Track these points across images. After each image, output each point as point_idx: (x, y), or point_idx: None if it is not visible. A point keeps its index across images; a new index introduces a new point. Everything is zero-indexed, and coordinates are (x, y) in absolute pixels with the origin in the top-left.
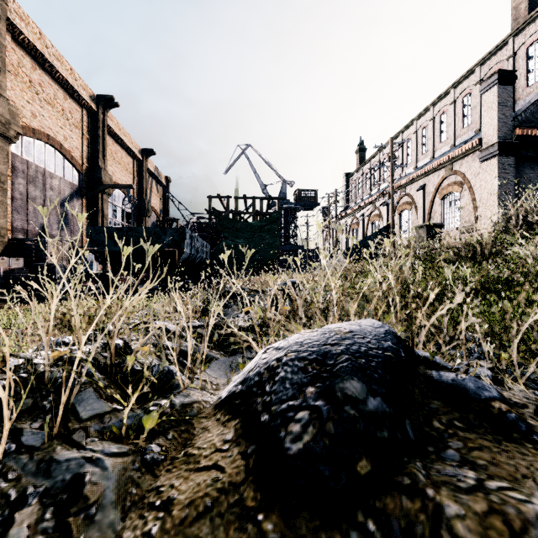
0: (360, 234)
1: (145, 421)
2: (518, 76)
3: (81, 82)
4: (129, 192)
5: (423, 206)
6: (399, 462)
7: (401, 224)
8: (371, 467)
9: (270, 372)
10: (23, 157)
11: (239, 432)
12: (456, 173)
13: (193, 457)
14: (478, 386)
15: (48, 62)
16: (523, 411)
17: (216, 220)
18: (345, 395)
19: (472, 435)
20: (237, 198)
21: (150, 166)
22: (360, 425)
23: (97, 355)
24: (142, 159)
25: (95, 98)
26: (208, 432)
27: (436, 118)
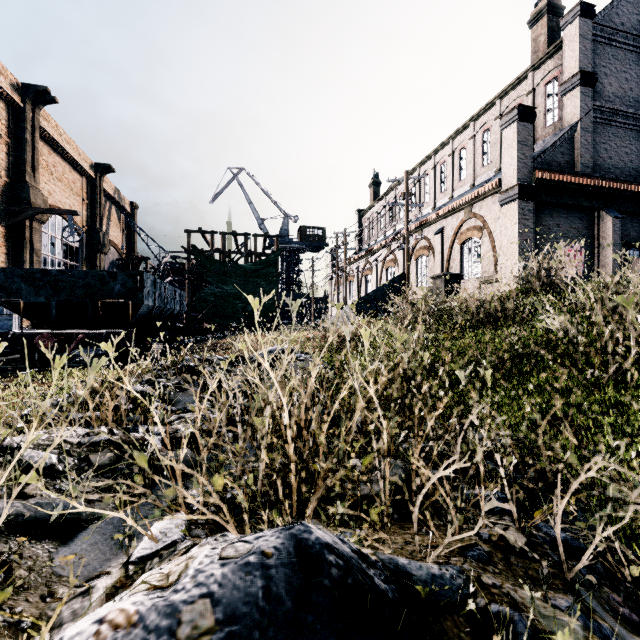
0: (373, 282)
1: None
2: (537, 115)
3: None
4: (71, 220)
5: (441, 252)
6: None
7: (418, 272)
8: None
9: None
10: None
11: None
12: (475, 216)
13: None
14: None
15: None
16: None
17: (197, 261)
18: None
19: None
20: (224, 234)
21: (107, 187)
22: None
23: None
24: (95, 176)
25: (20, 88)
26: None
27: (455, 153)
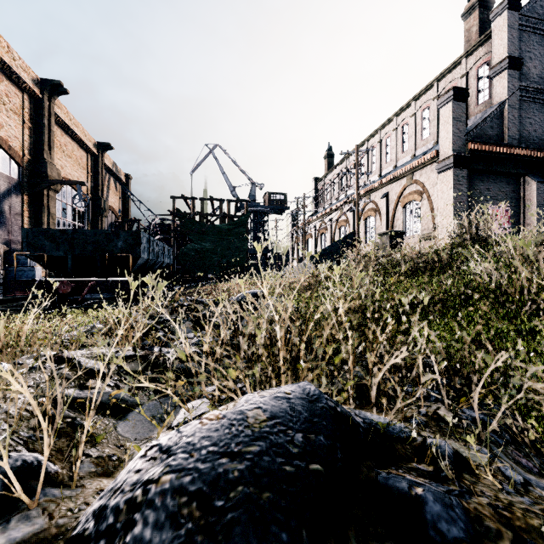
0: (328, 239)
1: None
2: (470, 94)
3: (21, 63)
4: (80, 190)
5: (386, 213)
6: None
7: (366, 230)
8: None
9: (128, 513)
10: None
11: None
12: (416, 183)
13: None
14: (439, 513)
15: None
16: None
17: (180, 222)
18: None
19: None
20: (203, 200)
21: (107, 162)
22: None
23: None
24: (97, 153)
25: (39, 82)
26: None
27: (399, 128)
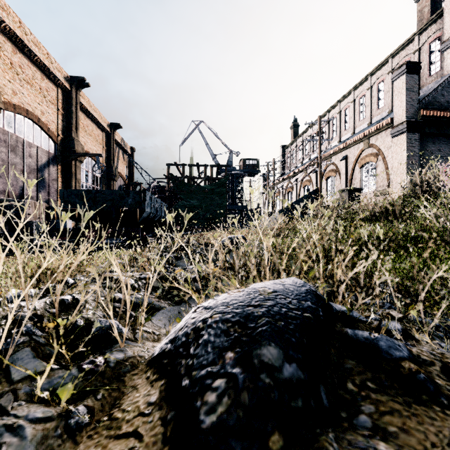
0: (294, 196)
1: (60, 393)
2: (422, 67)
3: (56, 65)
4: (98, 160)
5: (345, 173)
6: (312, 434)
7: (327, 188)
8: (284, 442)
9: (195, 334)
10: (4, 129)
11: (163, 394)
12: (372, 146)
13: (116, 422)
14: (390, 345)
15: (27, 47)
16: (430, 369)
17: (173, 184)
18: (262, 362)
19: (383, 397)
20: (191, 166)
21: (117, 138)
22: (274, 395)
23: (44, 311)
24: (110, 131)
25: (69, 79)
26: (137, 391)
27: (356, 100)
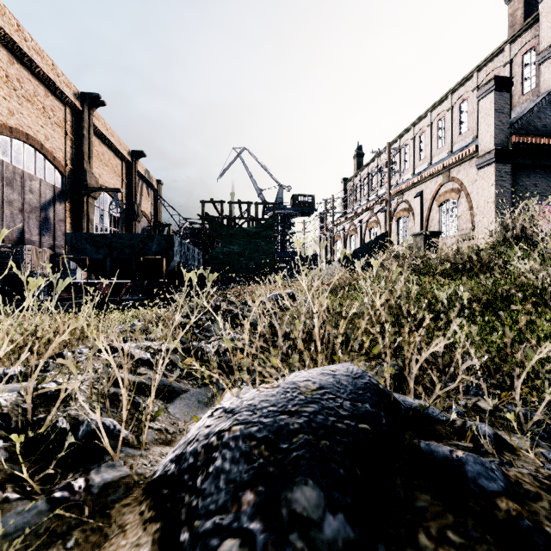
0: (357, 241)
1: None
2: (514, 83)
3: (64, 79)
4: (116, 196)
5: (420, 213)
6: None
7: (399, 231)
8: None
9: (207, 454)
10: None
11: (156, 549)
12: (453, 180)
13: None
14: (479, 472)
15: (27, 56)
16: (536, 507)
17: (209, 226)
18: (293, 513)
19: None
20: (231, 203)
21: (140, 169)
22: None
23: (13, 408)
24: (131, 161)
25: (80, 96)
26: (123, 536)
27: (434, 123)
